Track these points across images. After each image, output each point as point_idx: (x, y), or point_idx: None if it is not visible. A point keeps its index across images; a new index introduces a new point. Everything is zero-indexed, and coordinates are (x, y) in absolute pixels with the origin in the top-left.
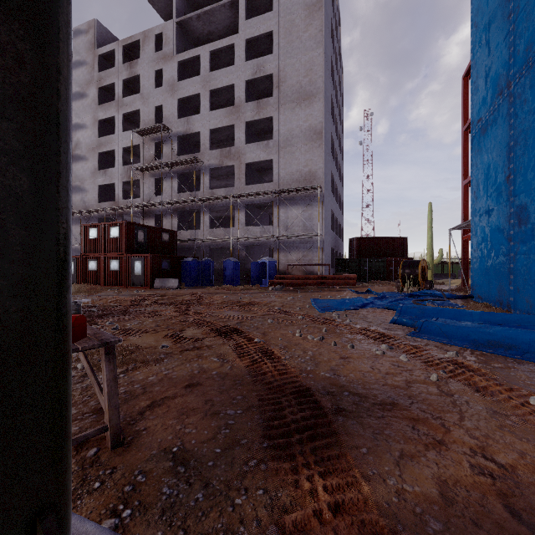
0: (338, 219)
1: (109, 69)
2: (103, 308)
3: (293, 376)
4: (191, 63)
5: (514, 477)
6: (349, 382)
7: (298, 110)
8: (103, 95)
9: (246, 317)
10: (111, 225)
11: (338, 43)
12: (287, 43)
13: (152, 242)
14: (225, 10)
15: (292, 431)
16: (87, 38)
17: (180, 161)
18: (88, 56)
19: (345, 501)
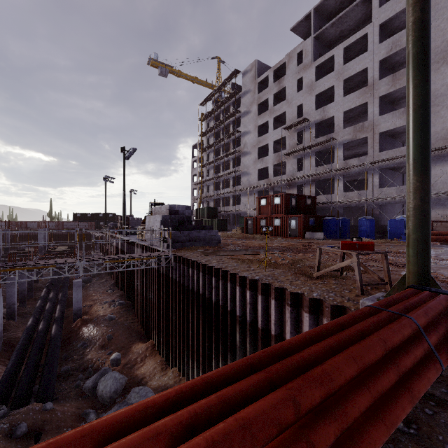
0: None
1: (265, 90)
2: (293, 248)
3: None
4: (325, 63)
5: None
6: None
7: (444, 69)
8: (260, 108)
9: None
10: (275, 196)
11: None
12: None
13: (300, 206)
14: (357, 7)
15: None
16: (251, 74)
17: (318, 143)
18: (251, 86)
19: None
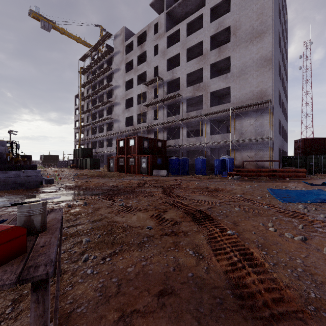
0: (284, 126)
1: (131, 52)
2: (121, 188)
3: (296, 310)
4: (175, 36)
5: None
6: None
7: (251, 47)
8: (128, 67)
9: (214, 202)
10: (130, 138)
11: None
12: None
13: (152, 148)
14: None
15: None
16: (120, 38)
17: (168, 97)
18: (121, 48)
19: None
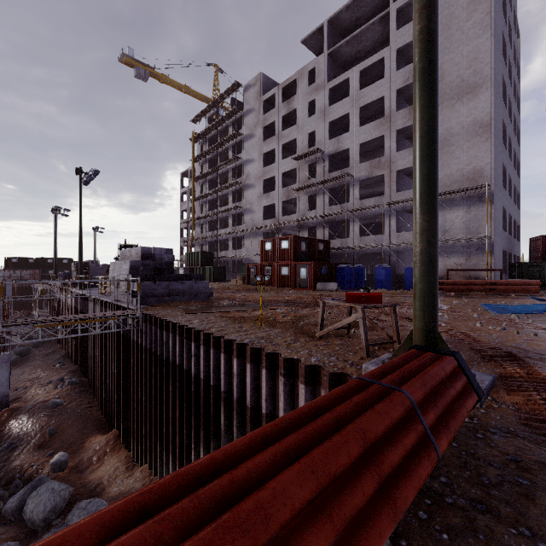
0: (512, 215)
1: (271, 110)
2: (300, 302)
3: (485, 343)
4: (340, 86)
5: None
6: (533, 349)
7: (459, 106)
8: (266, 132)
9: None
10: (282, 239)
11: (511, 8)
12: (444, 39)
13: (311, 252)
14: (374, 27)
15: (495, 357)
16: (255, 90)
17: (332, 178)
18: (255, 104)
19: (532, 374)
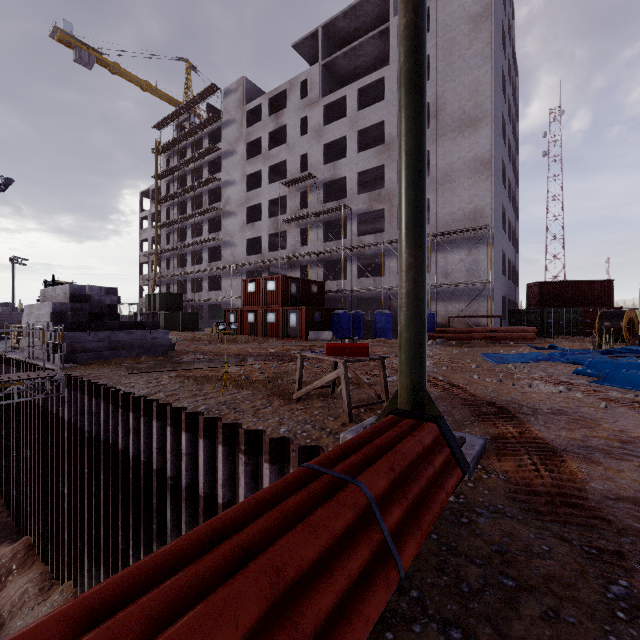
0: (512, 260)
1: (257, 124)
2: (286, 355)
3: (481, 397)
4: (337, 104)
5: (636, 439)
6: (527, 403)
7: (460, 140)
8: (250, 150)
9: None
10: (268, 279)
11: (510, 44)
12: (446, 65)
13: (303, 295)
14: (373, 41)
15: (489, 415)
16: (236, 97)
17: (327, 210)
18: (237, 114)
19: (525, 433)
